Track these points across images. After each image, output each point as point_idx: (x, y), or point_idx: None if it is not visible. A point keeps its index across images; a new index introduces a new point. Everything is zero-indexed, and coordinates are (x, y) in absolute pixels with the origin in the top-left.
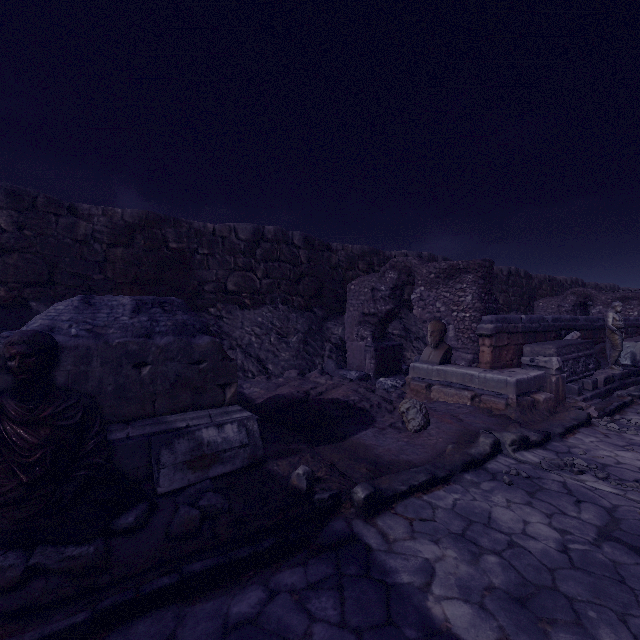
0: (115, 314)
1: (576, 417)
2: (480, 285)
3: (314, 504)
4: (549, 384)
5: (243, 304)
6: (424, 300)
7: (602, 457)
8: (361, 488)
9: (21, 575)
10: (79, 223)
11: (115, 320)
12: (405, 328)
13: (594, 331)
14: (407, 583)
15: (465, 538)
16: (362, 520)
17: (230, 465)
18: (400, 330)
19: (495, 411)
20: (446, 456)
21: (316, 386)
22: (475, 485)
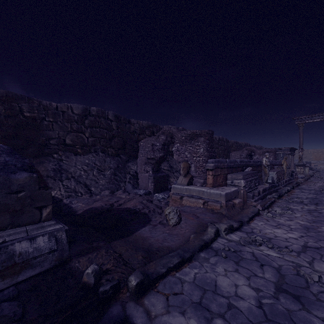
0: None
1: (253, 211)
2: (207, 143)
3: (98, 295)
4: (240, 194)
5: (76, 152)
6: (179, 151)
7: (268, 233)
8: (134, 277)
9: None
10: None
11: None
12: (170, 166)
13: (256, 167)
14: None
15: (202, 306)
16: (134, 302)
17: (39, 268)
18: (168, 167)
19: (215, 210)
20: (190, 242)
21: (118, 200)
22: (206, 260)
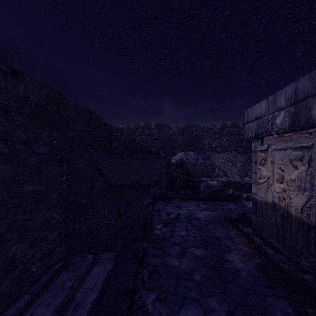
0: (190, 156)
1: None
2: None
3: (233, 196)
4: None
5: (218, 151)
6: None
7: None
8: (245, 195)
9: (184, 193)
10: (170, 130)
11: (190, 157)
12: None
13: None
14: (250, 206)
15: None
16: (245, 201)
17: (214, 189)
18: None
19: None
20: None
21: (244, 180)
22: None
